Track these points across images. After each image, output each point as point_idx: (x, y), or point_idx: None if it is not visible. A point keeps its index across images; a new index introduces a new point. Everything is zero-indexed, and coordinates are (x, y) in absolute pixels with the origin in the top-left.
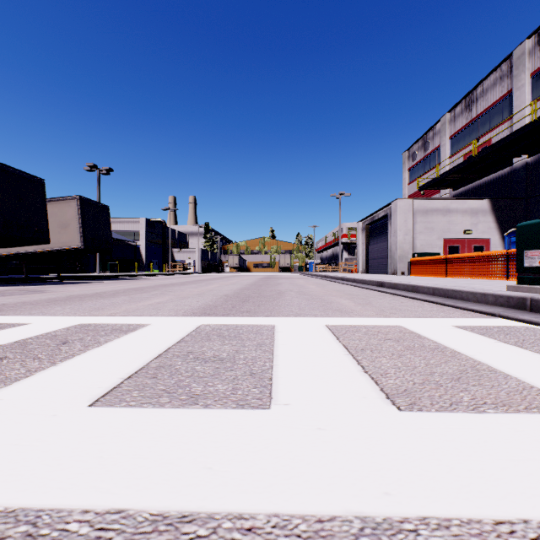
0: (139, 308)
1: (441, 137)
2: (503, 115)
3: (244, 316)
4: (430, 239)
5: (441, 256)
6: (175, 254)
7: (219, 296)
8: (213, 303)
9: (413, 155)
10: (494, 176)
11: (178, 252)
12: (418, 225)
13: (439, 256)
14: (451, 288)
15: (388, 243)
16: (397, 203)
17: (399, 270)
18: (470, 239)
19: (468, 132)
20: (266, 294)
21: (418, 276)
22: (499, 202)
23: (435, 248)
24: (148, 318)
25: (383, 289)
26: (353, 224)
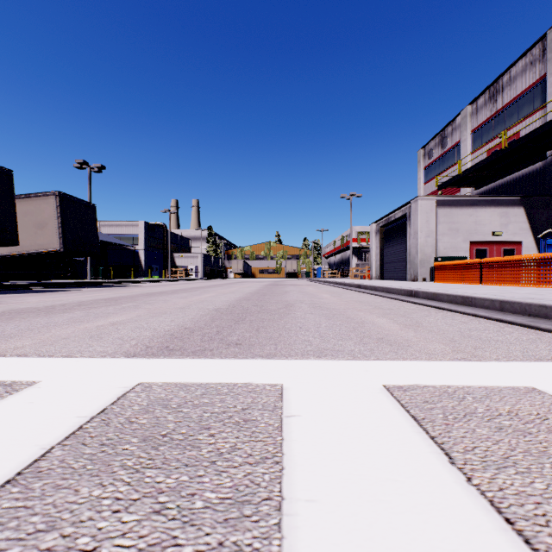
0: (71, 335)
1: (462, 132)
2: (534, 104)
3: (228, 357)
4: (455, 241)
5: (474, 260)
6: (177, 259)
7: (207, 311)
8: (193, 324)
9: (430, 153)
10: (524, 172)
11: (179, 257)
12: (442, 226)
13: (471, 260)
14: (537, 302)
15: (407, 246)
16: (418, 201)
17: (420, 276)
18: (499, 241)
19: (493, 125)
20: (270, 307)
21: (445, 283)
22: (532, 199)
23: (461, 251)
24: (55, 362)
25: (419, 301)
26: (363, 228)
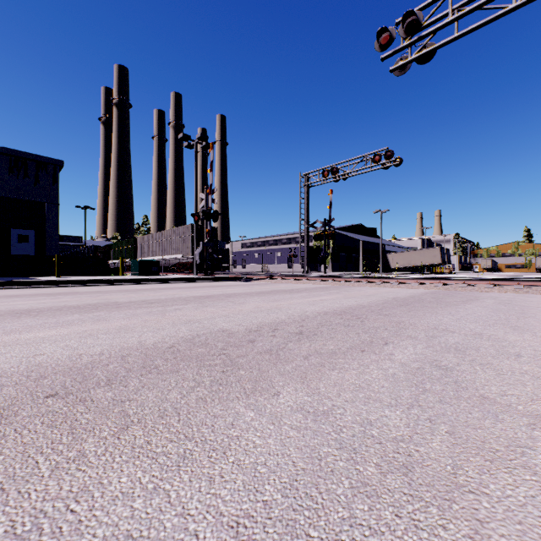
0: None
1: None
2: None
3: None
4: None
5: None
6: None
7: None
8: None
9: None
10: None
11: None
12: None
13: None
14: None
15: None
16: None
17: None
18: None
19: None
20: None
21: None
22: None
23: None
24: None
25: None
26: None
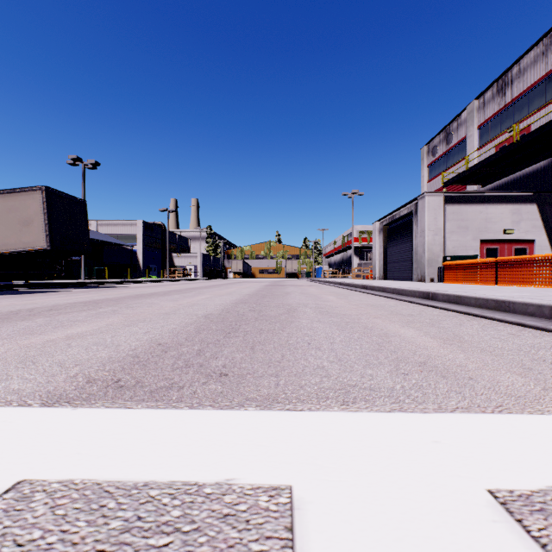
0: None
1: (468, 128)
2: (546, 96)
3: (202, 405)
4: (464, 239)
5: (489, 259)
6: (175, 259)
7: (195, 318)
8: (170, 337)
9: (434, 150)
10: (535, 168)
11: (178, 257)
12: (450, 223)
13: (485, 259)
14: None
15: (413, 245)
16: (426, 198)
17: (428, 276)
18: (511, 239)
19: (501, 119)
20: (269, 312)
21: (455, 283)
22: (546, 196)
23: (470, 250)
24: None
25: (441, 305)
26: (365, 228)
